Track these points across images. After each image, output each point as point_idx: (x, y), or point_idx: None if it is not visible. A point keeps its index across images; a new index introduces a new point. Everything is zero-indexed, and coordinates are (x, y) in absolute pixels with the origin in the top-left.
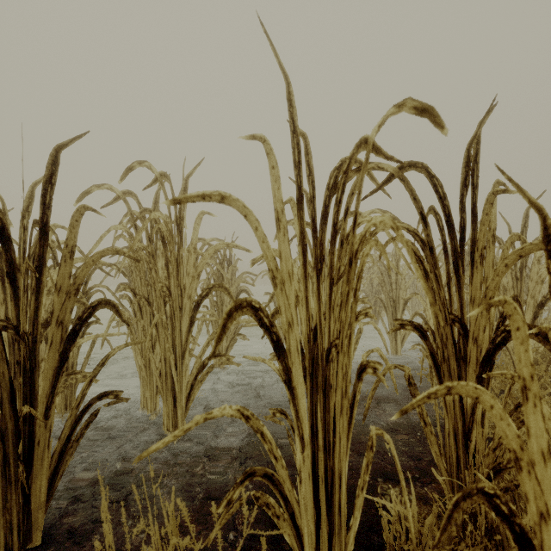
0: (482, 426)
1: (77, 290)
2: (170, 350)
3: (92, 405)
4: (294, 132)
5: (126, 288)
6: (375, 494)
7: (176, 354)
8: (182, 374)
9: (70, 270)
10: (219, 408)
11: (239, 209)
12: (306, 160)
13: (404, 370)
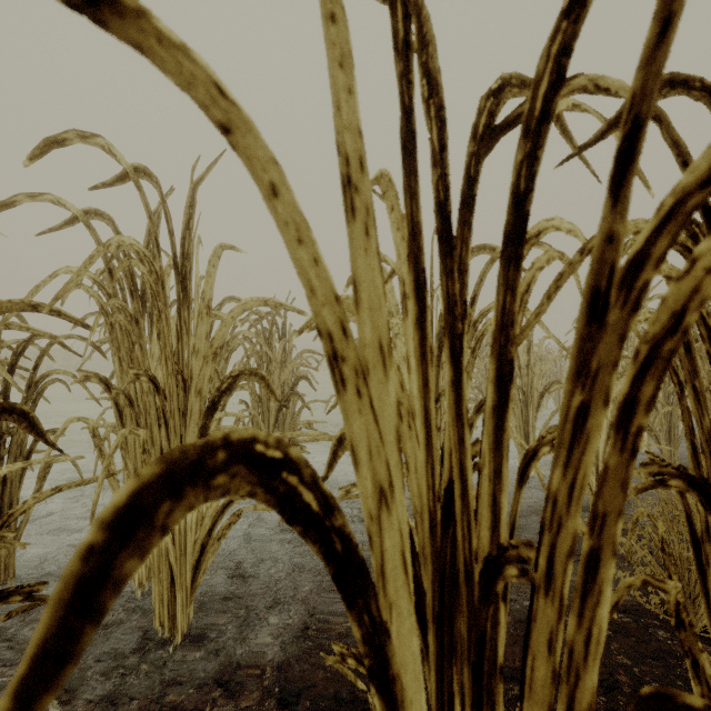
0: None
1: None
2: None
3: None
4: None
5: (91, 377)
6: None
7: None
8: (187, 526)
9: None
10: None
11: (195, 94)
12: (420, 63)
13: (665, 591)
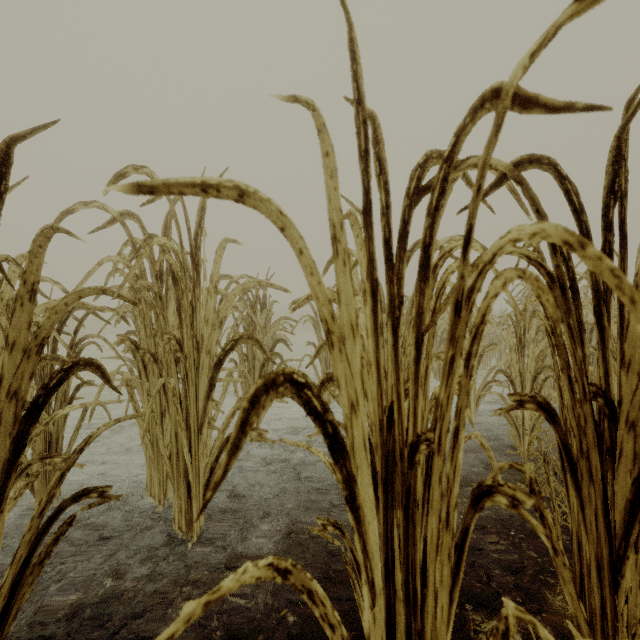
0: (636, 551)
1: (41, 346)
2: (180, 425)
3: (64, 509)
4: (358, 102)
5: (125, 340)
6: (465, 632)
7: (190, 427)
8: (199, 454)
9: (29, 318)
10: (235, 574)
11: (272, 217)
12: (374, 152)
13: (523, 471)
